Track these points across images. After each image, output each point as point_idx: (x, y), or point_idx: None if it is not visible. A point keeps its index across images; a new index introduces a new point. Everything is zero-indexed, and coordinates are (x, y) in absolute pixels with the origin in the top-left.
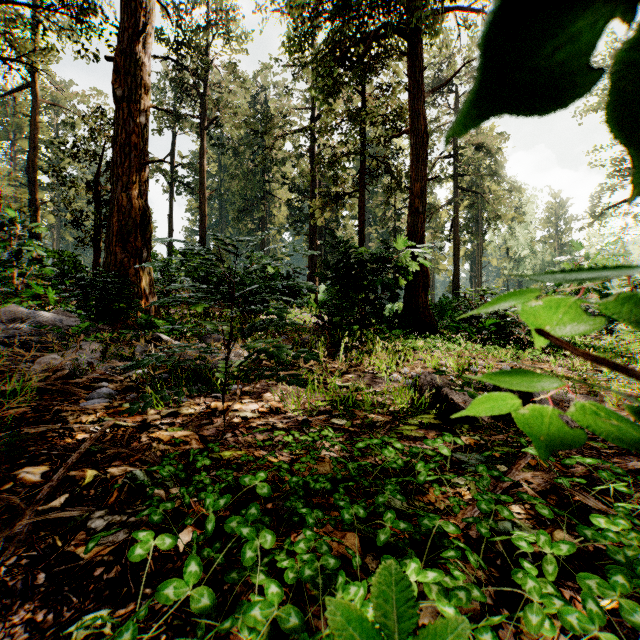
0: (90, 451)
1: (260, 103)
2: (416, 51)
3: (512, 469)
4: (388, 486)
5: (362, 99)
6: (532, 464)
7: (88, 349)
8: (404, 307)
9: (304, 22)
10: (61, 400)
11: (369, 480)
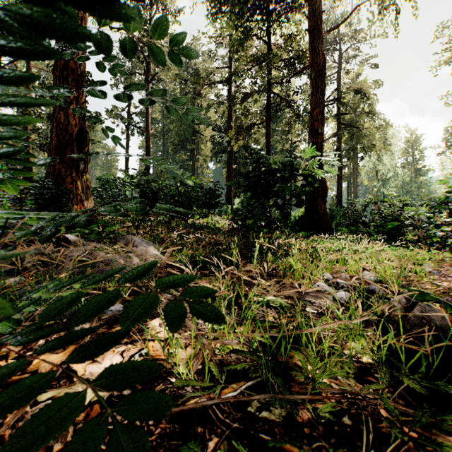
0: None
1: (191, 66)
2: None
3: None
4: None
5: (268, 49)
6: None
7: None
8: (305, 213)
9: None
10: None
11: None
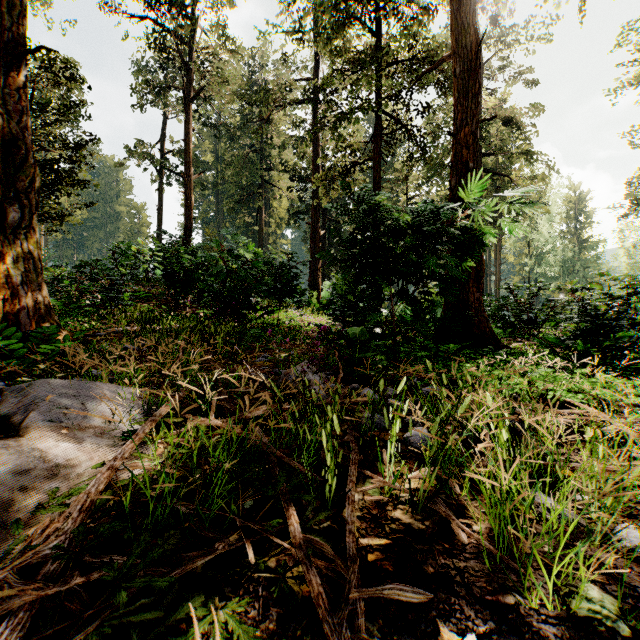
0: None
1: (258, 83)
2: None
3: None
4: None
5: (377, 42)
6: None
7: None
8: (446, 307)
9: None
10: None
11: None
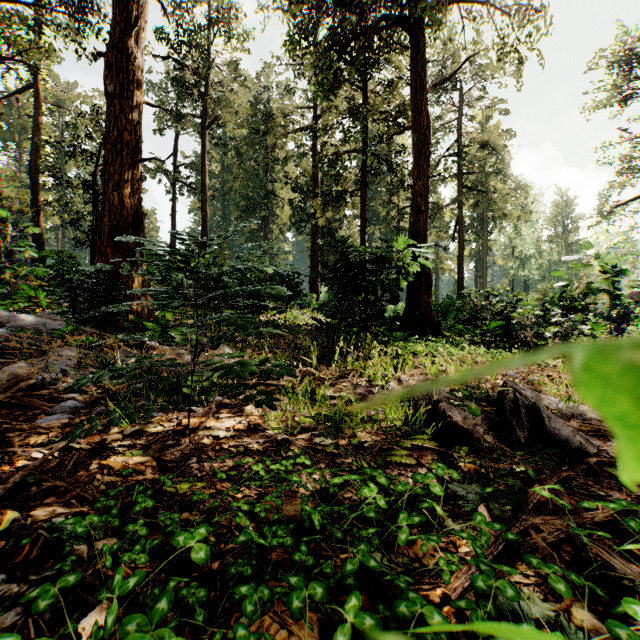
0: (25, 483)
1: (263, 102)
2: (418, 45)
3: (518, 511)
4: (361, 545)
5: (364, 96)
6: (541, 500)
7: (65, 355)
8: (406, 308)
9: (304, 17)
10: (19, 415)
11: (343, 528)
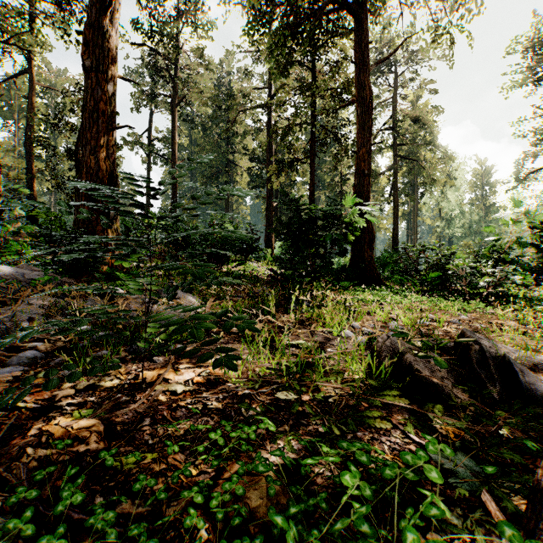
0: None
1: (224, 85)
2: (362, 28)
3: (533, 502)
4: None
5: (313, 76)
6: None
7: (36, 304)
8: (351, 261)
9: (260, 5)
10: None
11: (323, 531)
